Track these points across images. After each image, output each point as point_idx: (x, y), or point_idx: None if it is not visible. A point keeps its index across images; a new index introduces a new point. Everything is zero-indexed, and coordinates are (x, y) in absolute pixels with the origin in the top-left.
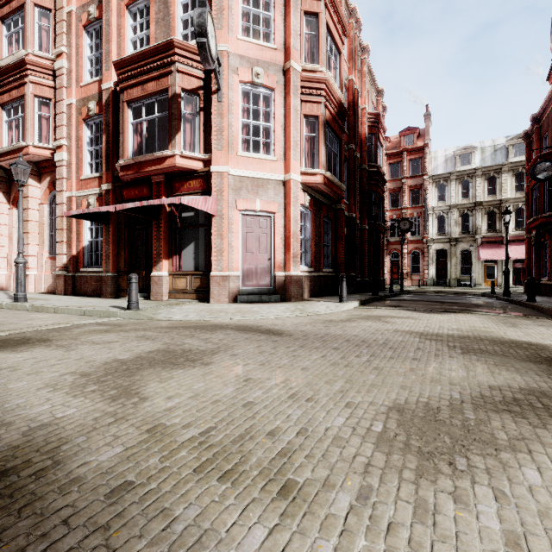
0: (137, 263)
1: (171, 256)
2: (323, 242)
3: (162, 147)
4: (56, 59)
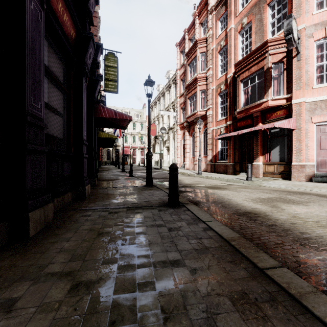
0: (244, 158)
1: (264, 154)
2: None
3: (259, 97)
4: (207, 72)
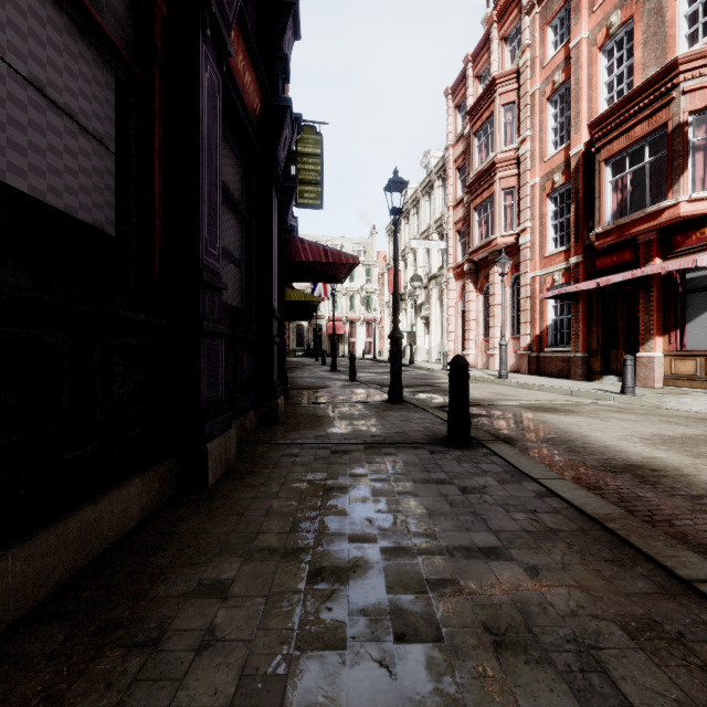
0: (612, 341)
1: (667, 332)
2: None
3: (655, 196)
4: (520, 146)
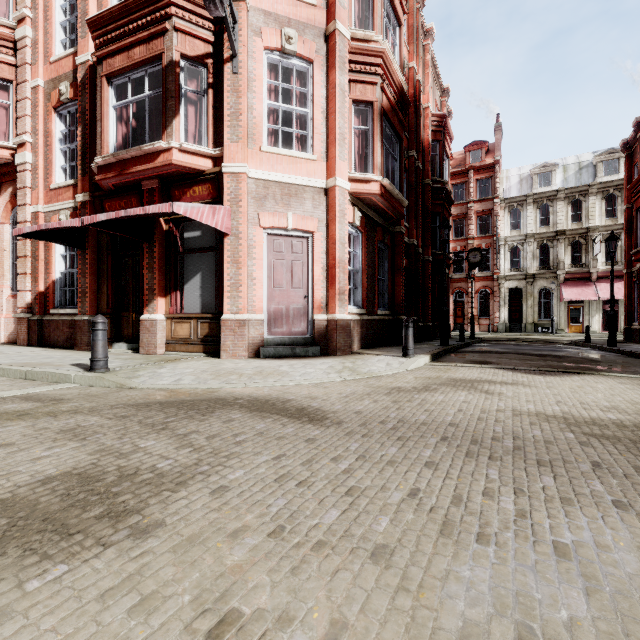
0: (125, 302)
1: (169, 292)
2: (377, 275)
3: (155, 139)
4: (17, 25)
